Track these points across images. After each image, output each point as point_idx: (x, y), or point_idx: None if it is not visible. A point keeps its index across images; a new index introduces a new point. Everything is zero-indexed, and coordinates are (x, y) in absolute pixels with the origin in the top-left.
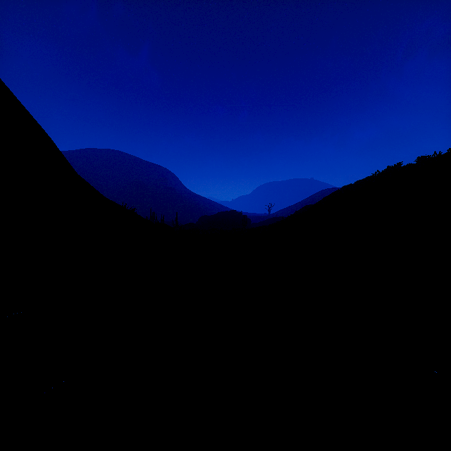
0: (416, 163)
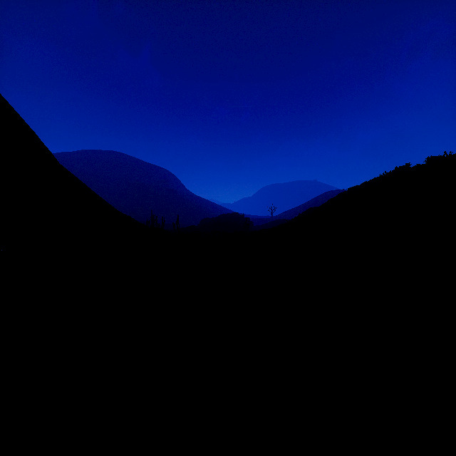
0: (426, 163)
